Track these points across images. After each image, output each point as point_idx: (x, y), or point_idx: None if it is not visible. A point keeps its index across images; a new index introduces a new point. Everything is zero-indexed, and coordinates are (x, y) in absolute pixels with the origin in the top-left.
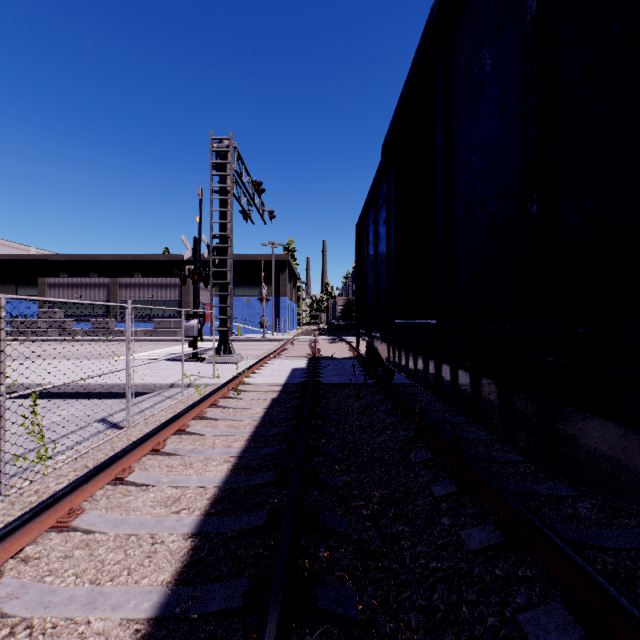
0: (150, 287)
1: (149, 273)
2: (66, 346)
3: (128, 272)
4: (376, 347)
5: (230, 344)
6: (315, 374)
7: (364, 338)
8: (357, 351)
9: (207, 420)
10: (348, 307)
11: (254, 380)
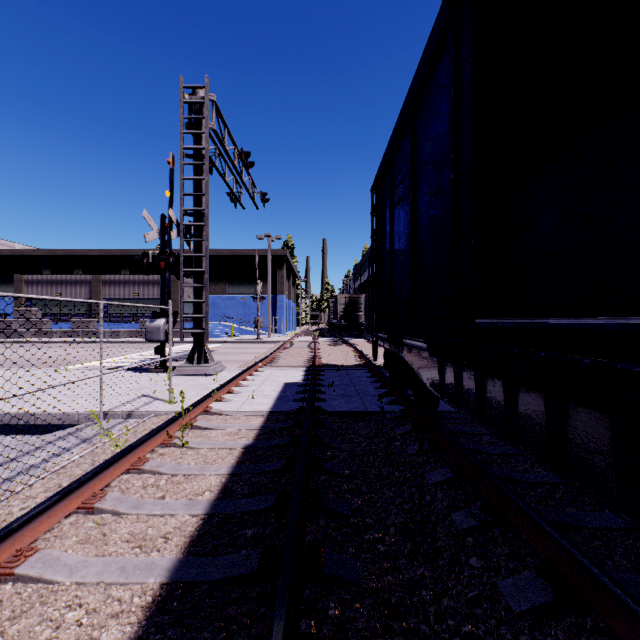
0: (136, 284)
1: (138, 270)
2: (33, 349)
3: (115, 269)
4: (407, 360)
5: (206, 350)
6: (314, 395)
7: (382, 344)
8: (365, 357)
9: (100, 515)
10: (351, 306)
11: (226, 406)
